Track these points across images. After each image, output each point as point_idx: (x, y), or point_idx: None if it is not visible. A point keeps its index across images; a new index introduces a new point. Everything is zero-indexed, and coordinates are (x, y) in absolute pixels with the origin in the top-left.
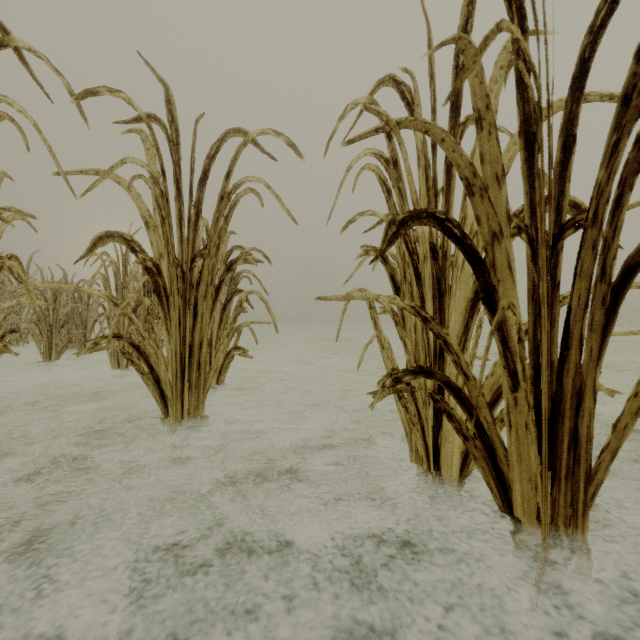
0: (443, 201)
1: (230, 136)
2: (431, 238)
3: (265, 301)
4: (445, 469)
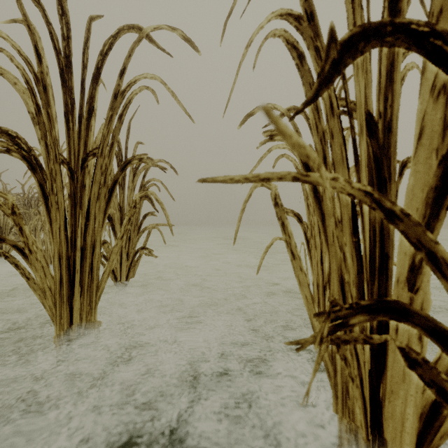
0: (385, 49)
1: (124, 31)
2: (366, 104)
3: (160, 202)
4: (391, 435)
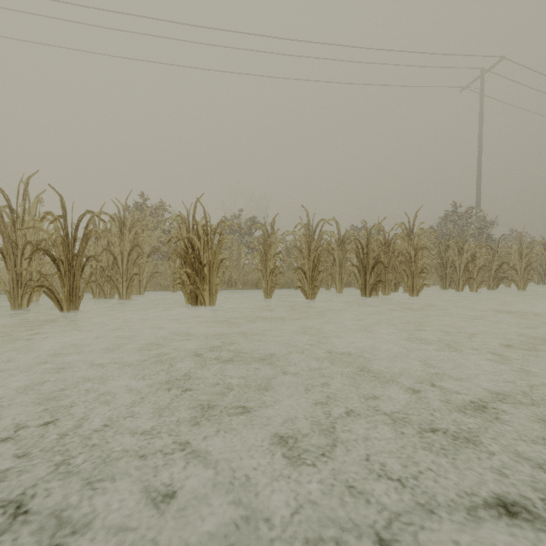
0: None
1: None
2: None
3: None
4: None
